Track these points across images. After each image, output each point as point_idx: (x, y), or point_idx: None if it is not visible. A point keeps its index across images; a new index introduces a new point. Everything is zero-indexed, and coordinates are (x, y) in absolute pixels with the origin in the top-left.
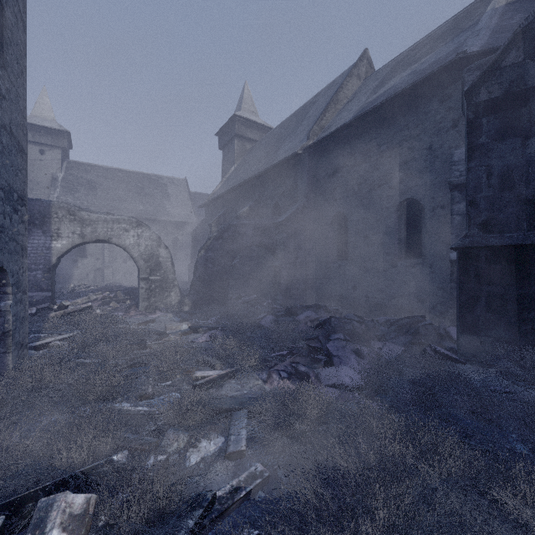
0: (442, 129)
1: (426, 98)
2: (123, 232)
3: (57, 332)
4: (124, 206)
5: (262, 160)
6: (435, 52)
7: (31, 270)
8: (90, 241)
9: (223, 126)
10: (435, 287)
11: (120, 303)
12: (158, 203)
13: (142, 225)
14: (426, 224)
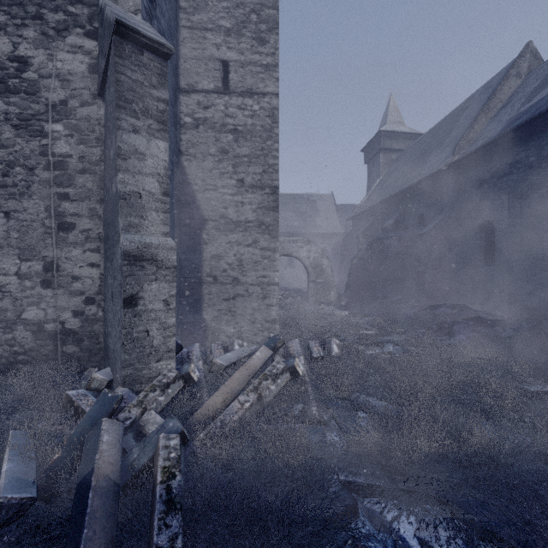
0: None
1: None
2: (299, 248)
3: None
4: (284, 224)
5: (407, 174)
6: None
7: None
8: (280, 255)
9: (368, 143)
10: None
11: (293, 298)
12: (310, 218)
13: (311, 242)
14: None
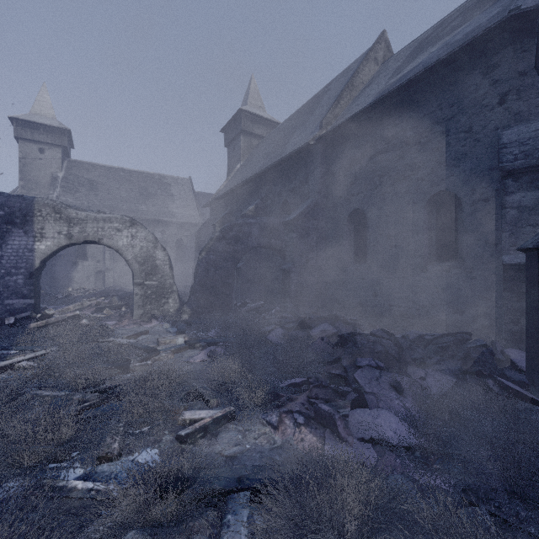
0: (485, 107)
1: (465, 71)
2: (115, 232)
3: (30, 348)
4: (126, 207)
5: (269, 155)
6: (472, 21)
7: (11, 274)
8: (78, 242)
9: (228, 122)
10: (475, 296)
11: (115, 309)
12: (161, 203)
13: (137, 224)
14: (465, 221)
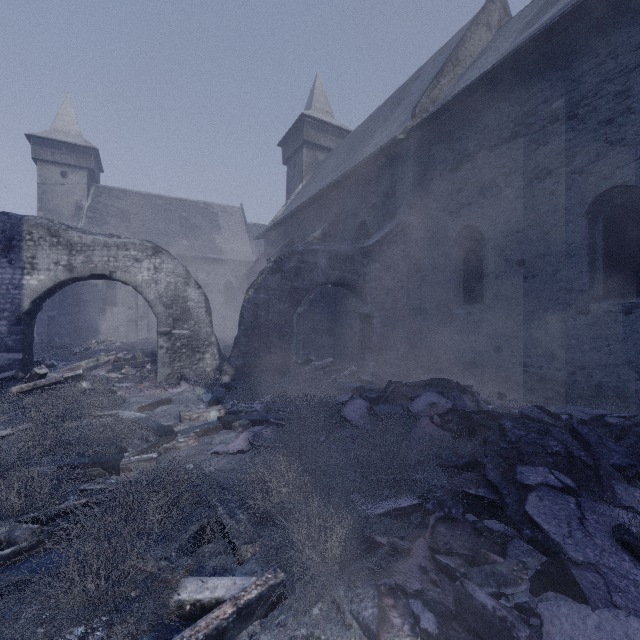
0: None
1: None
2: (132, 263)
3: None
4: (163, 241)
5: (340, 166)
6: None
7: None
8: (82, 275)
9: (288, 132)
10: None
11: (139, 367)
12: (206, 237)
13: (162, 252)
14: None
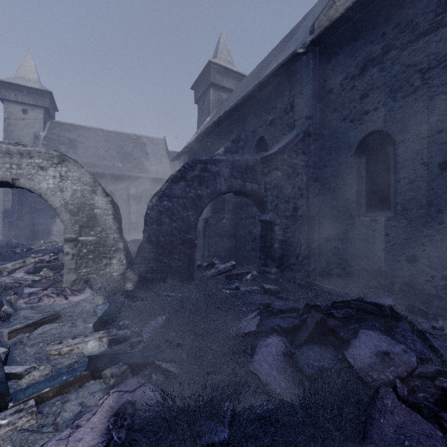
0: None
1: None
2: (37, 171)
3: None
4: (102, 164)
5: (240, 95)
6: None
7: None
8: None
9: (198, 77)
10: None
11: (59, 269)
12: (136, 161)
13: (68, 161)
14: None
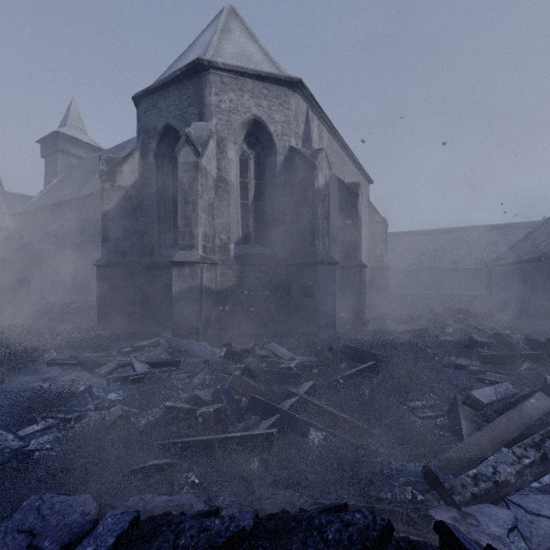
0: None
1: None
2: None
3: None
4: None
5: (76, 186)
6: None
7: None
8: None
9: (45, 137)
10: None
11: None
12: None
13: None
14: None
